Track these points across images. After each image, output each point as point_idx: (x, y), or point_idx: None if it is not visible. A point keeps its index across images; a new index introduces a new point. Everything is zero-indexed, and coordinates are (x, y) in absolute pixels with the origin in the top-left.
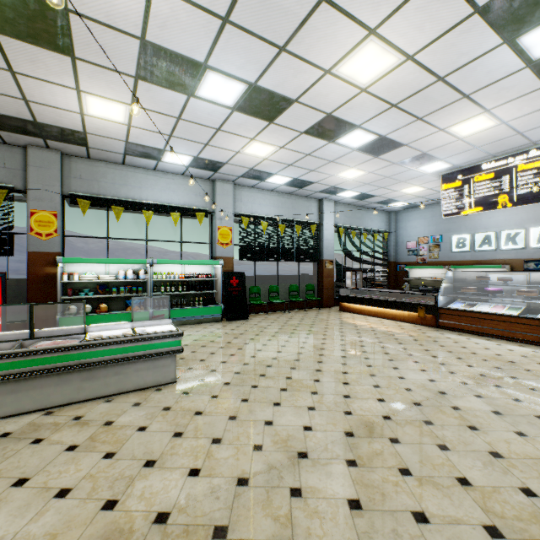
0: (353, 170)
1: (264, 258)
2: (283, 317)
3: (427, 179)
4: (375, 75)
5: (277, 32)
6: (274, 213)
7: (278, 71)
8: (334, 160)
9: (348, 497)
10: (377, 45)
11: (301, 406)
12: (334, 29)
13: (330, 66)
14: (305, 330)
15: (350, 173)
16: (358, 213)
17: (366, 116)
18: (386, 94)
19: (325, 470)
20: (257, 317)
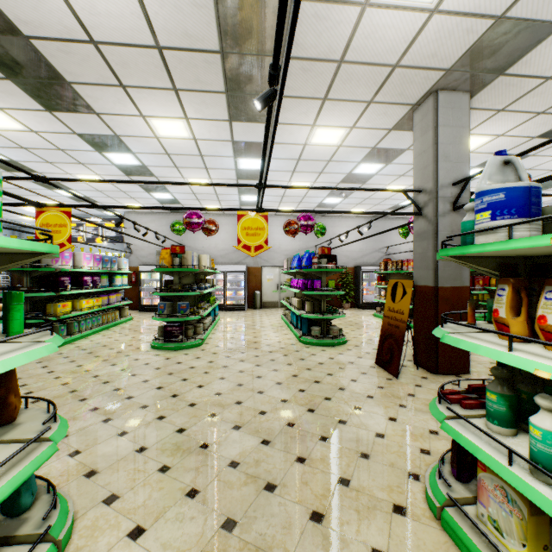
0: None
1: None
2: None
3: None
4: None
5: None
6: None
7: None
8: None
9: None
10: None
11: None
12: None
13: None
14: None
15: None
16: None
17: None
18: None
19: None
20: None
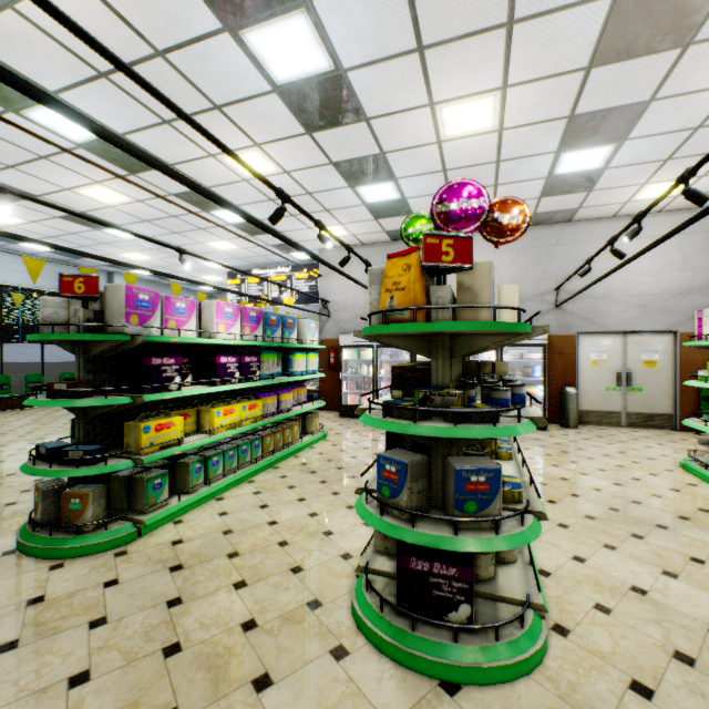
0: (137, 254)
1: (18, 339)
2: (48, 411)
3: (219, 272)
4: (116, 202)
5: (2, 158)
6: (37, 283)
7: (10, 176)
8: (109, 243)
9: (37, 479)
10: (108, 189)
11: (26, 459)
12: (63, 172)
13: (68, 187)
14: (70, 418)
15: (135, 256)
16: (164, 291)
17: (125, 221)
18: (134, 214)
19: (27, 476)
20: (4, 414)
